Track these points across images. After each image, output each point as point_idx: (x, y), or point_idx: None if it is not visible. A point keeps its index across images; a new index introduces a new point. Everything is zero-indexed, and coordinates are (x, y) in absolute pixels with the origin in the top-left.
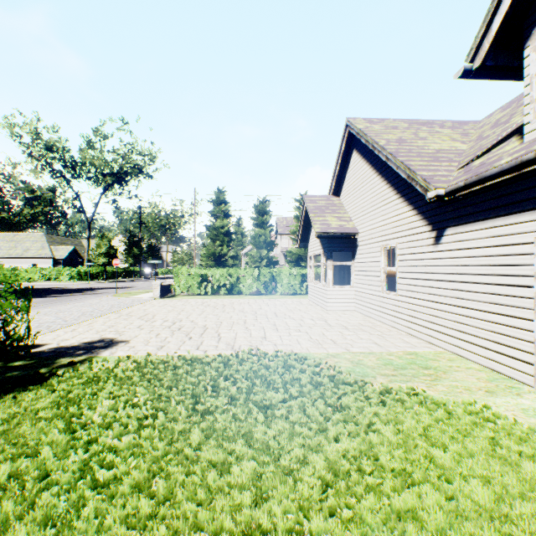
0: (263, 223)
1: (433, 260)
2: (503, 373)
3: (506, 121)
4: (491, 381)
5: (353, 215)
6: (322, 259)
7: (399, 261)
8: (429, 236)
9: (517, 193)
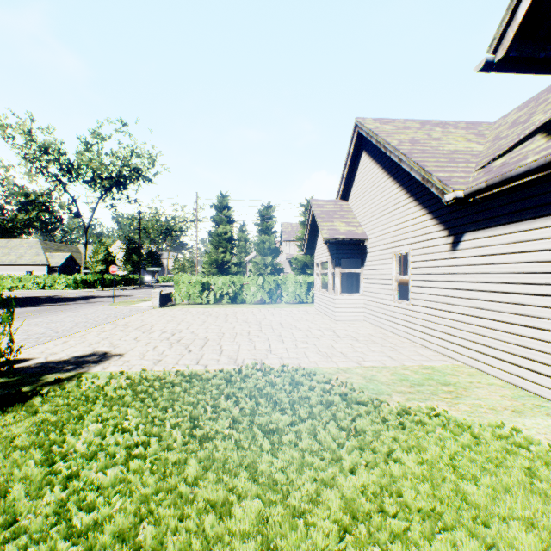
0: (267, 229)
1: (450, 267)
2: (529, 390)
3: (525, 120)
4: (516, 399)
5: (363, 220)
6: (329, 266)
7: (413, 269)
8: (445, 242)
9: (545, 195)
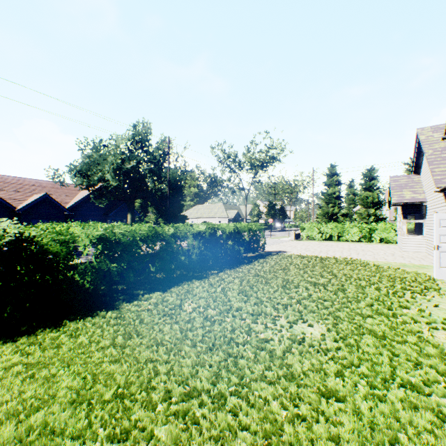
0: (370, 187)
1: None
2: None
3: None
4: None
5: (425, 189)
6: (400, 218)
7: None
8: (445, 208)
9: None
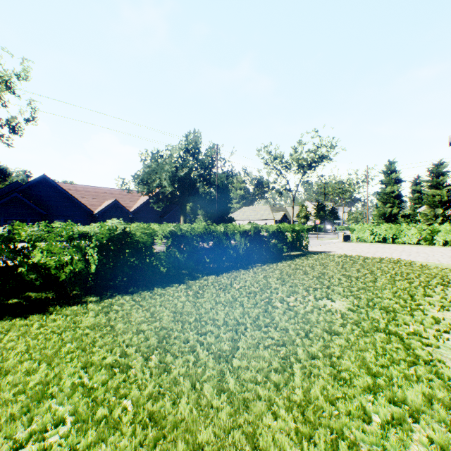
0: (437, 184)
1: None
2: None
3: None
4: None
5: None
6: None
7: None
8: None
9: None
